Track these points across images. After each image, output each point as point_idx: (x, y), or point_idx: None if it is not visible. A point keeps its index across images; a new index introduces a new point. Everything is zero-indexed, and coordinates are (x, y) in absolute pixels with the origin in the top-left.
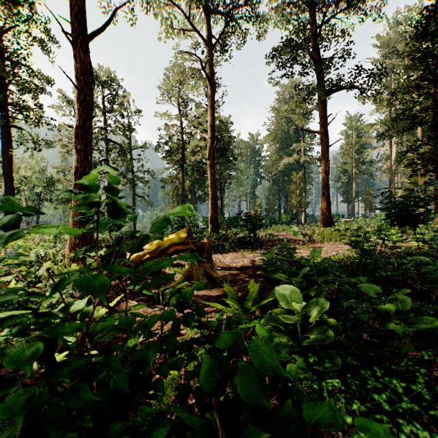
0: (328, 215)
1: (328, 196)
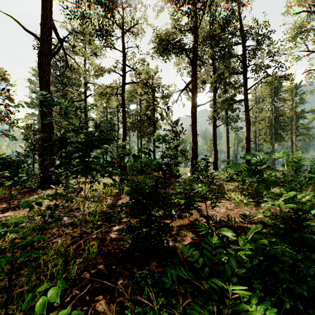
0: None
1: None
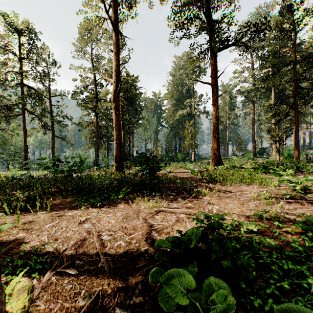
0: (218, 154)
1: (218, 138)
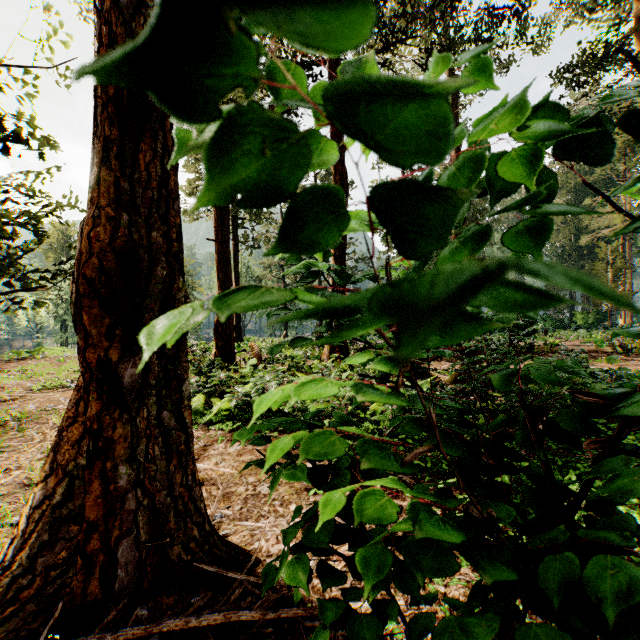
0: None
1: None
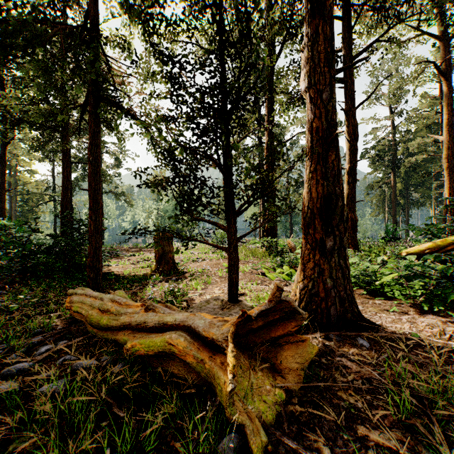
0: None
1: None
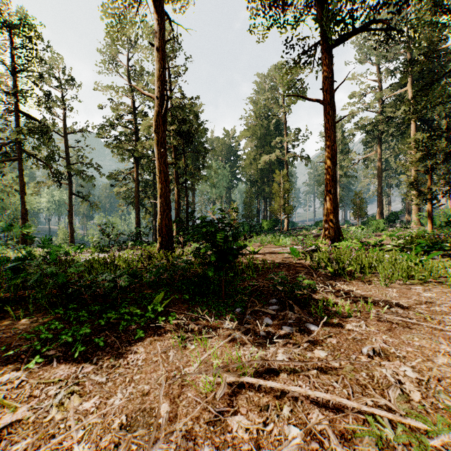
0: (336, 222)
1: (335, 194)
